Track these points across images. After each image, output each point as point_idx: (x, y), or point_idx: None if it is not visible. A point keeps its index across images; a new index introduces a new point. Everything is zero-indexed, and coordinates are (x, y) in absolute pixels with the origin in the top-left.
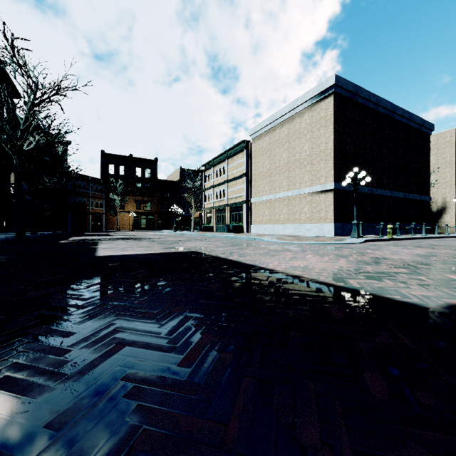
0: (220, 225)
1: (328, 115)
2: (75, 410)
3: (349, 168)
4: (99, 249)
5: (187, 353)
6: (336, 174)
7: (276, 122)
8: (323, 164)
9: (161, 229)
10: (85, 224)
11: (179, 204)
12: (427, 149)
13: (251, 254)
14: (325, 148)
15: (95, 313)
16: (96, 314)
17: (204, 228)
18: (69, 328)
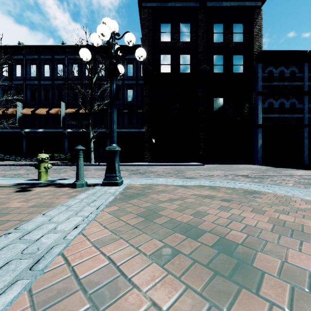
0: None
1: None
2: None
3: None
4: None
5: None
6: None
7: None
8: None
9: None
10: None
11: None
12: None
13: None
14: None
15: None
16: None
17: None
18: None
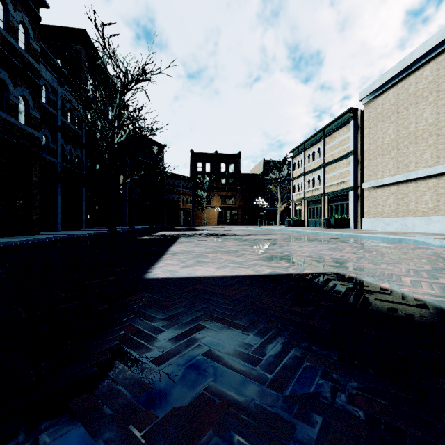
0: (313, 219)
1: None
2: None
3: None
4: (167, 254)
5: None
6: None
7: (410, 67)
8: None
9: (244, 224)
10: (177, 218)
11: (262, 197)
12: None
13: None
14: None
15: None
16: None
17: (294, 222)
18: None
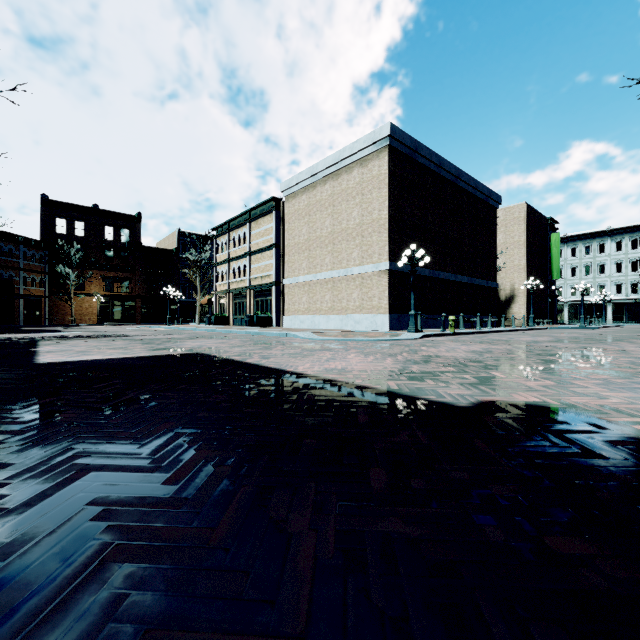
0: (239, 316)
1: (382, 175)
2: (25, 540)
3: (407, 244)
4: (40, 352)
5: (175, 471)
6: (392, 251)
7: (317, 176)
8: (376, 238)
9: (147, 322)
10: (11, 313)
11: (177, 284)
12: (495, 225)
13: (277, 354)
14: (378, 217)
15: (42, 438)
16: (44, 440)
17: (216, 320)
18: (2, 459)
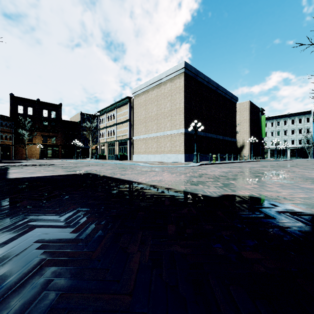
0: (111, 155)
1: (181, 86)
2: (4, 258)
3: (193, 120)
4: (10, 173)
5: (76, 227)
6: (185, 123)
7: (149, 86)
8: (178, 117)
9: (65, 158)
10: None
11: (80, 139)
12: (235, 111)
13: (129, 173)
14: (179, 107)
15: (11, 213)
16: (12, 214)
17: (99, 157)
18: None
